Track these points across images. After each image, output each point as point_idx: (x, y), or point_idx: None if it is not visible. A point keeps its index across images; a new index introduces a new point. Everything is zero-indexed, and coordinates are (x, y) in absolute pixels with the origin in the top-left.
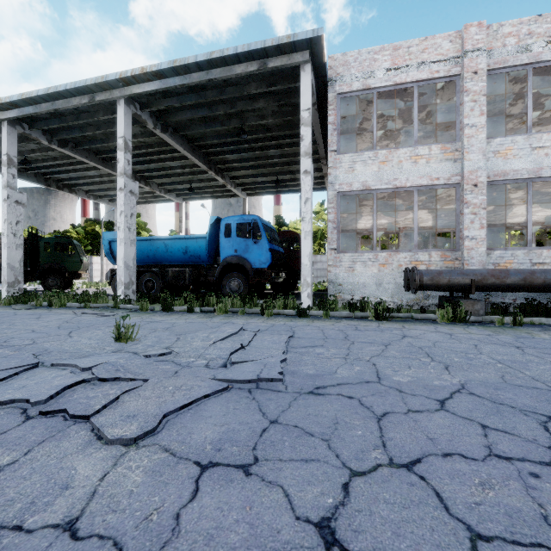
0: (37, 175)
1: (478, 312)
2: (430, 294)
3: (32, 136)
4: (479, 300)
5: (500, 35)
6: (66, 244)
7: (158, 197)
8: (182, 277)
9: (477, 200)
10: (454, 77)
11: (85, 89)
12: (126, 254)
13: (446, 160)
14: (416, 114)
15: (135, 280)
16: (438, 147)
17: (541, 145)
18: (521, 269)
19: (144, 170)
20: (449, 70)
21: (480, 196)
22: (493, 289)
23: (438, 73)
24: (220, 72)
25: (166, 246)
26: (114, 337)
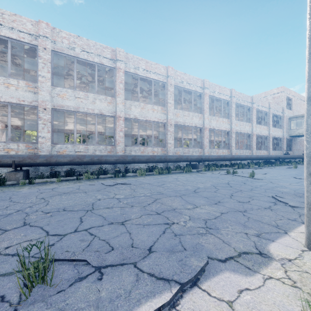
0: None
1: (18, 178)
2: (18, 169)
3: None
4: (19, 172)
5: (60, 36)
6: None
7: None
8: None
9: (46, 117)
10: (35, 46)
11: None
12: None
13: (29, 91)
14: (9, 57)
15: None
16: (24, 82)
17: (80, 96)
18: (47, 155)
19: None
20: (31, 40)
21: (48, 115)
22: (31, 165)
23: (24, 39)
24: None
25: None
26: None
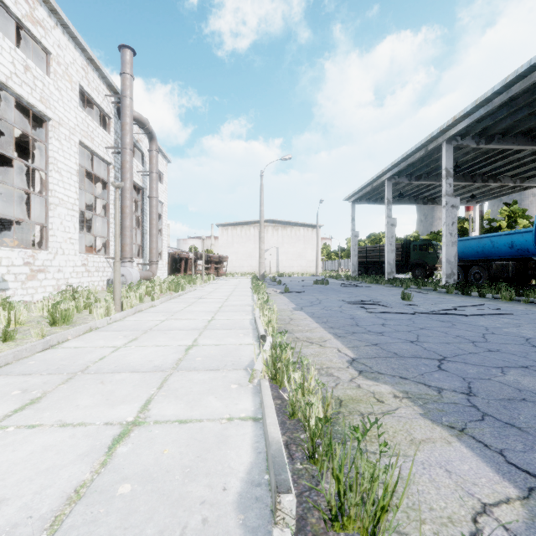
0: (409, 198)
1: None
2: None
3: (399, 182)
4: None
5: None
6: (426, 245)
7: (516, 187)
8: (504, 270)
9: None
10: None
11: (421, 147)
12: (447, 253)
13: None
14: None
15: (456, 272)
16: None
17: None
18: None
19: (490, 170)
20: None
21: None
22: None
23: None
24: (519, 86)
25: (492, 242)
26: (401, 298)
